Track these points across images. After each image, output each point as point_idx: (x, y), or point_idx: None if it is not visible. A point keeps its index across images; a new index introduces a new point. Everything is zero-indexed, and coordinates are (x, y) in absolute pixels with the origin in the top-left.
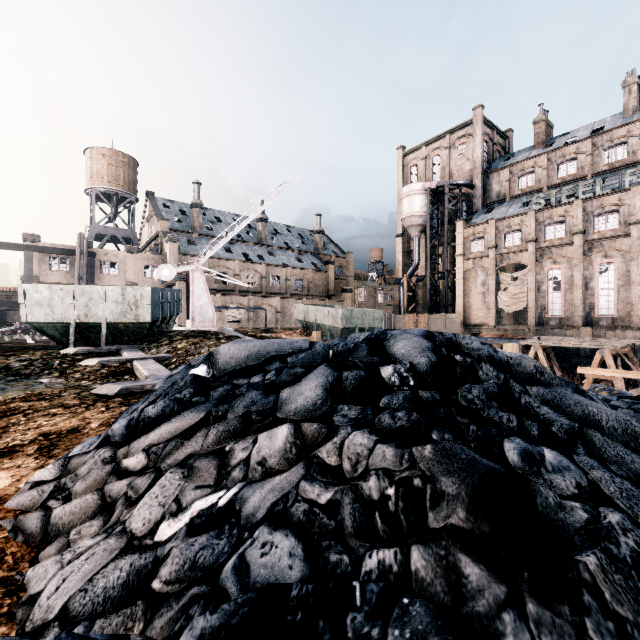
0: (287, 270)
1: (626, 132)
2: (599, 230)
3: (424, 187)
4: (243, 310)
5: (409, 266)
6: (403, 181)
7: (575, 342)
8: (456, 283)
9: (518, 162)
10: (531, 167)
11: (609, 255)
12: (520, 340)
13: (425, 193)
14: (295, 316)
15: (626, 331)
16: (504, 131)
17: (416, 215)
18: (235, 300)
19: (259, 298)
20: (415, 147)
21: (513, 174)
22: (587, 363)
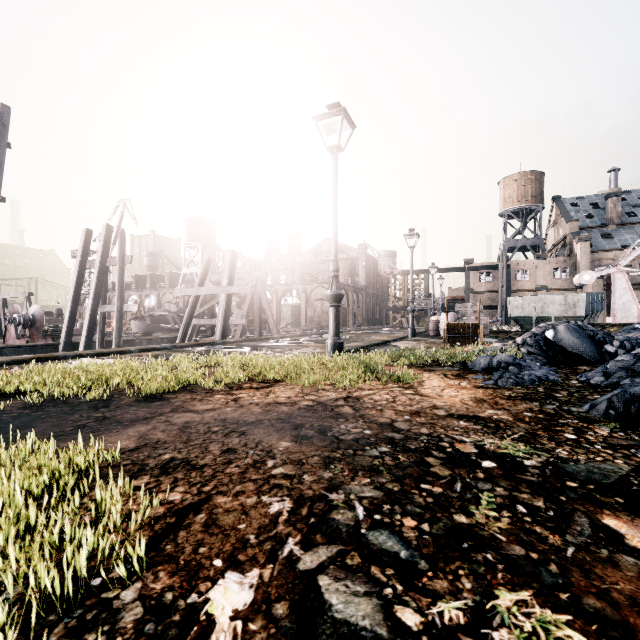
0: None
1: None
2: None
3: None
4: None
5: None
6: None
7: None
8: None
9: None
10: None
11: None
12: None
13: None
14: None
15: None
16: None
17: None
18: None
19: None
20: None
21: None
22: None
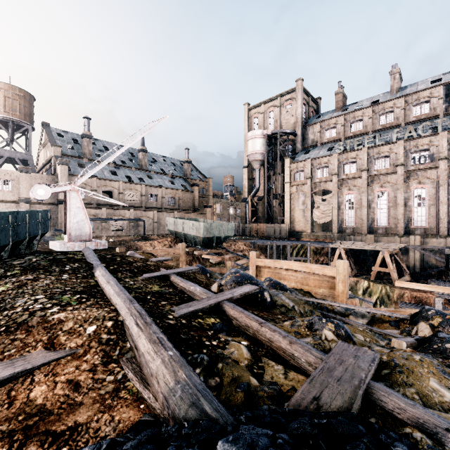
0: (162, 190)
1: (393, 104)
2: (377, 169)
3: (263, 133)
4: (125, 221)
5: (252, 189)
6: (248, 128)
7: (365, 246)
8: (285, 202)
9: (325, 120)
10: (334, 124)
11: (384, 186)
12: (329, 244)
13: (264, 137)
14: (167, 227)
15: (395, 237)
16: (315, 98)
17: (257, 153)
18: (119, 213)
19: (139, 211)
20: (256, 104)
21: (322, 128)
22: (371, 259)
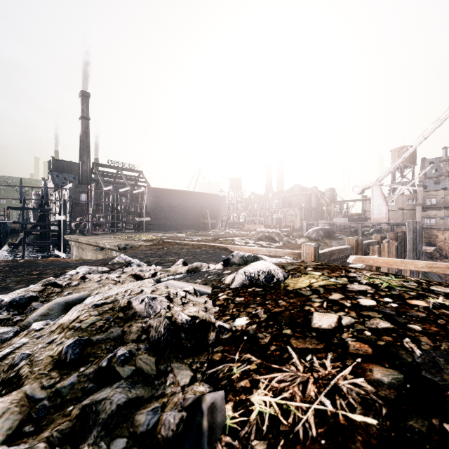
0: None
1: None
2: None
3: None
4: None
5: None
6: None
7: None
8: None
9: None
10: None
11: None
12: None
13: None
14: None
15: None
16: None
17: None
18: None
19: None
20: None
21: None
22: None
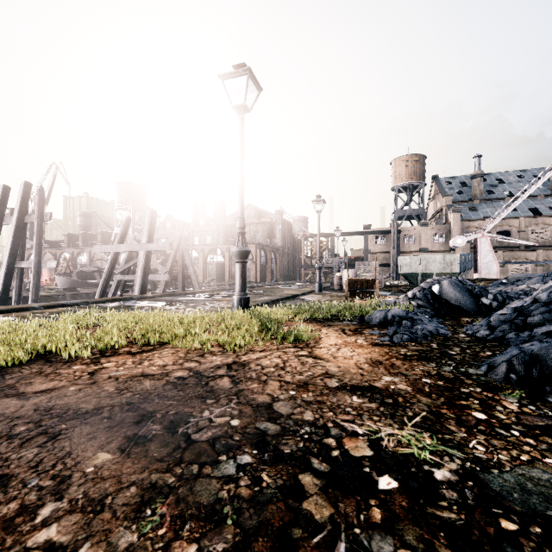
0: None
1: None
2: None
3: None
4: (529, 265)
5: None
6: None
7: None
8: None
9: None
10: None
11: None
12: None
13: None
14: None
15: None
16: None
17: None
18: (519, 255)
19: (551, 252)
20: None
21: None
22: None
